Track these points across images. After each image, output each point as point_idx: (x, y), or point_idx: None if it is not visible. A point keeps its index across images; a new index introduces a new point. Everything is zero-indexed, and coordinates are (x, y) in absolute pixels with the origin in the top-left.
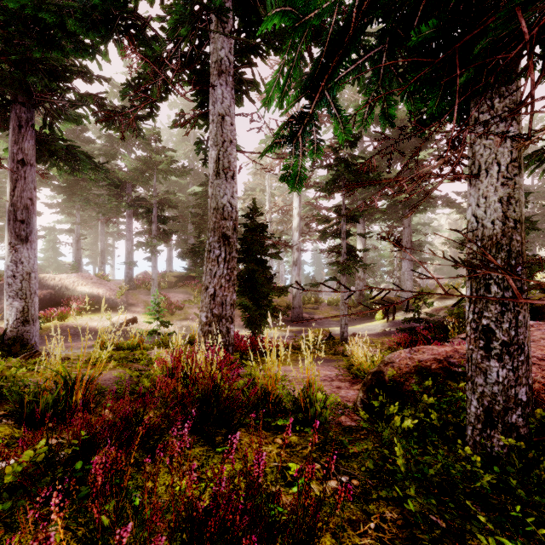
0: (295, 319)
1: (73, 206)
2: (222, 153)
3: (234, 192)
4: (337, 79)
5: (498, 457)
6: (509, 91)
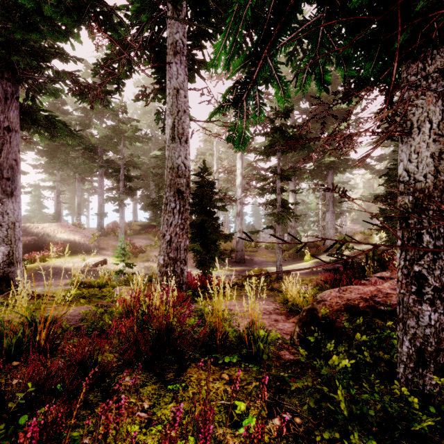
0: (238, 261)
1: (54, 167)
2: (177, 121)
3: (187, 154)
4: (279, 46)
5: (430, 395)
6: (440, 54)
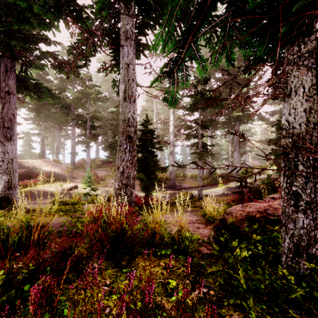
0: (171, 186)
1: (40, 119)
2: (128, 87)
3: (135, 110)
4: (199, 35)
5: (303, 276)
6: (310, 40)
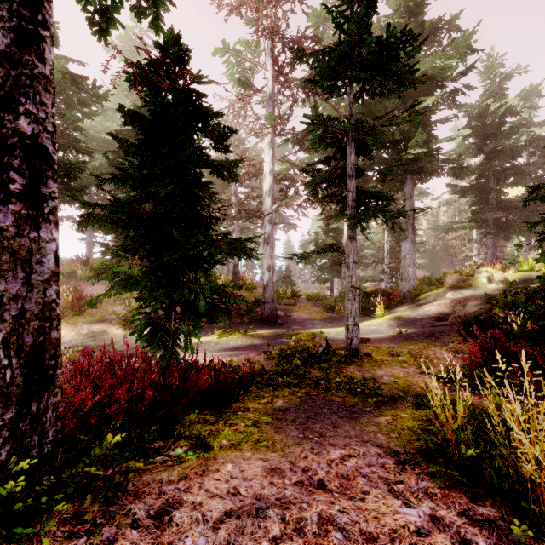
0: (266, 318)
1: None
2: None
3: None
4: None
5: None
6: None
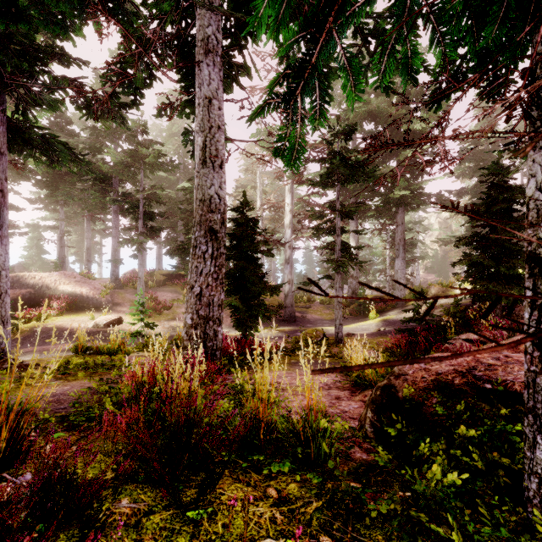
0: (287, 319)
1: (57, 202)
2: (209, 140)
3: (222, 182)
4: (350, 11)
5: None
6: None
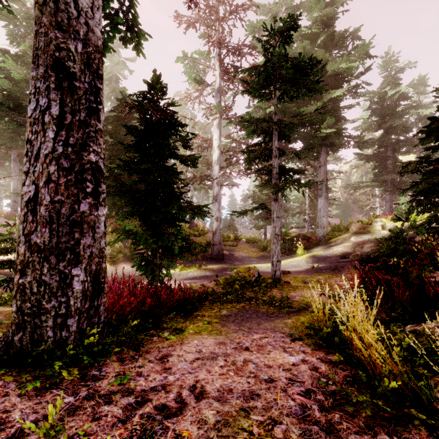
0: (215, 256)
1: None
2: None
3: None
4: None
5: None
6: None
